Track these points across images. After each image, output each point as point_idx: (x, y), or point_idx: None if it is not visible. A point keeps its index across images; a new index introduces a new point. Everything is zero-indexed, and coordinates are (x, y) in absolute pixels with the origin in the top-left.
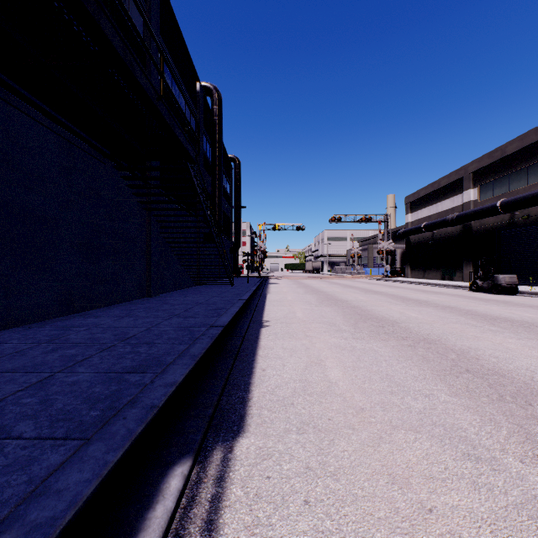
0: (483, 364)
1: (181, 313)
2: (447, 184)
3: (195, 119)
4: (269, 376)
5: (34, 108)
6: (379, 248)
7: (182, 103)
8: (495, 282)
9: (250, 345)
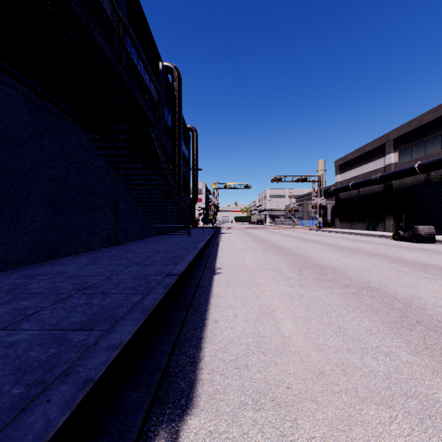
0: (431, 314)
1: (141, 261)
2: (371, 149)
3: (155, 87)
4: (221, 329)
5: (3, 72)
6: (312, 203)
7: (147, 79)
8: (415, 233)
9: (204, 293)
